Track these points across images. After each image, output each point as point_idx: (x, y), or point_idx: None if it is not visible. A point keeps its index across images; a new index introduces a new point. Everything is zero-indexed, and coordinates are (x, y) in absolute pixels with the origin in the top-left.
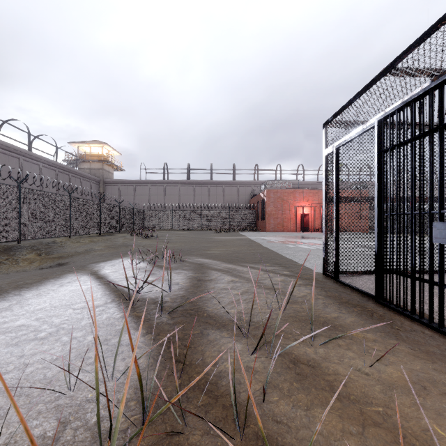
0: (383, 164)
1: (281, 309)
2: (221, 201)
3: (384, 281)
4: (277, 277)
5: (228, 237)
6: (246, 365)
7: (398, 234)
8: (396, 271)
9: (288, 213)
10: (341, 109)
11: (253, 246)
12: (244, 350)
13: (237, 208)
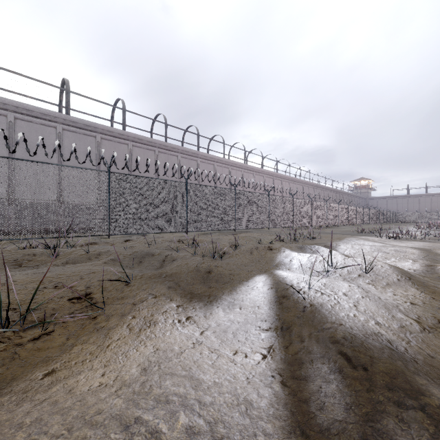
0: None
1: None
2: None
3: None
4: None
5: None
6: None
7: None
8: None
9: None
10: None
11: None
12: None
13: None
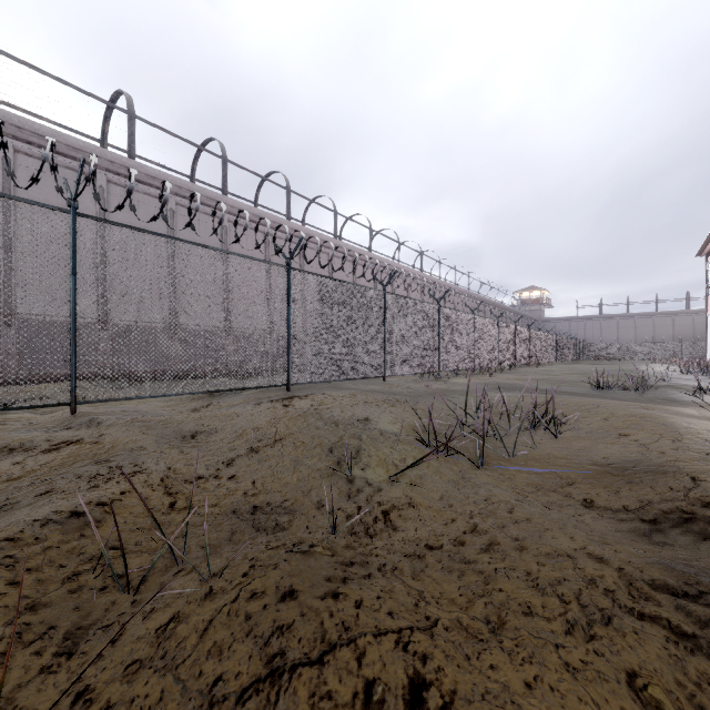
0: None
1: None
2: (669, 331)
3: None
4: None
5: None
6: None
7: None
8: None
9: None
10: None
11: None
12: None
13: (692, 339)
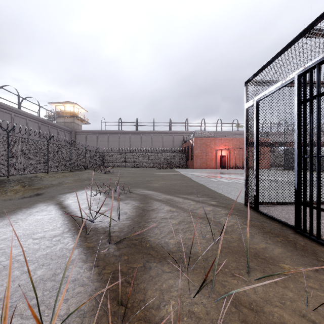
0: (303, 112)
1: (219, 247)
2: (160, 145)
3: (304, 214)
4: (207, 207)
5: (166, 173)
6: (188, 309)
7: (319, 174)
8: (317, 207)
9: (211, 155)
10: (261, 69)
11: (185, 180)
12: (185, 288)
13: (173, 151)
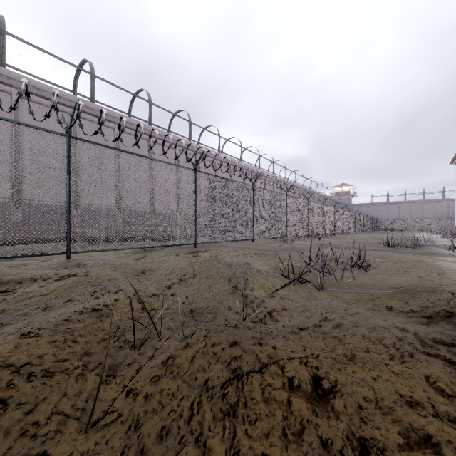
0: None
1: None
2: (432, 212)
3: None
4: None
5: None
6: None
7: None
8: None
9: None
10: None
11: None
12: None
13: (447, 217)
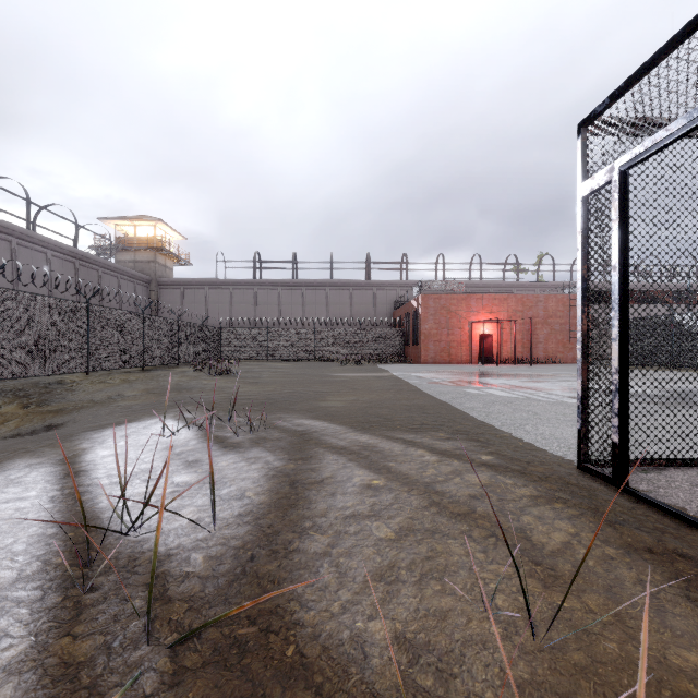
0: None
1: None
2: (347, 313)
3: None
4: (473, 474)
5: (360, 374)
6: None
7: None
8: None
9: (459, 333)
10: (638, 72)
11: (404, 391)
12: None
13: (374, 325)
